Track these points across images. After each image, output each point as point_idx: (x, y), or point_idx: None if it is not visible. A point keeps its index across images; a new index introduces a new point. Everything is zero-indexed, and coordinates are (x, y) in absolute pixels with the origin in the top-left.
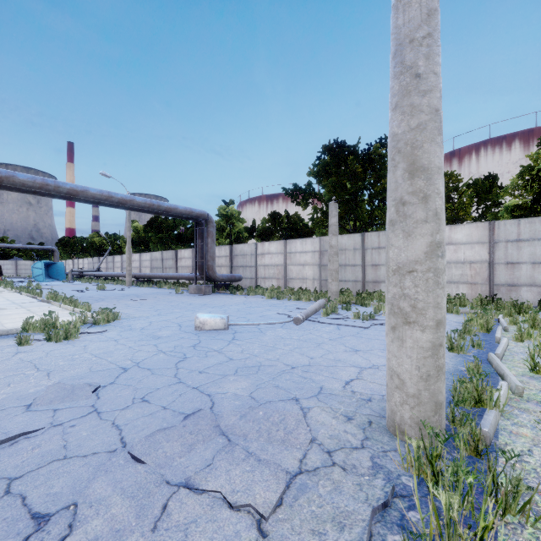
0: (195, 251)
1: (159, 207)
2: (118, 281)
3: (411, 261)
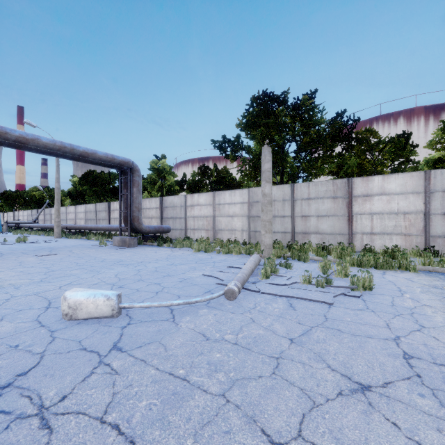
0: (120, 201)
1: (72, 150)
2: (50, 232)
3: None
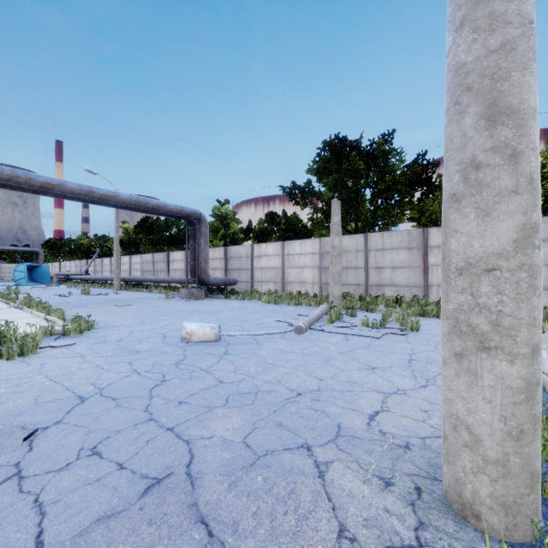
0: (187, 253)
1: (146, 204)
2: (106, 284)
3: (490, 254)
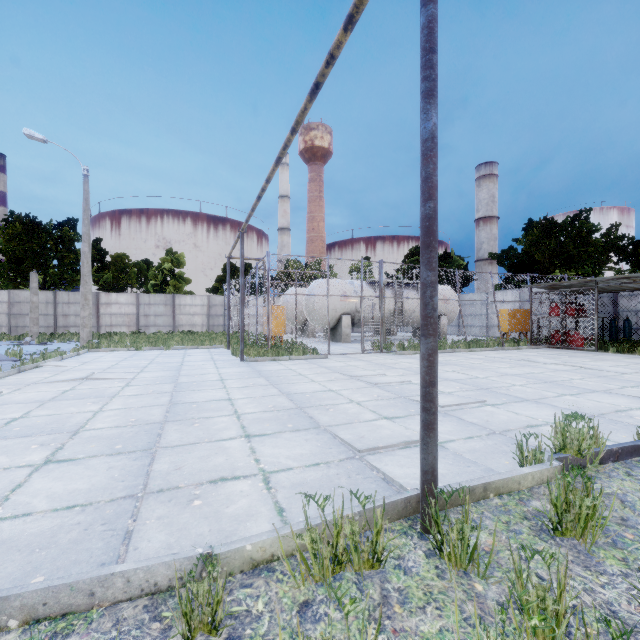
0: None
1: None
2: None
3: (86, 316)
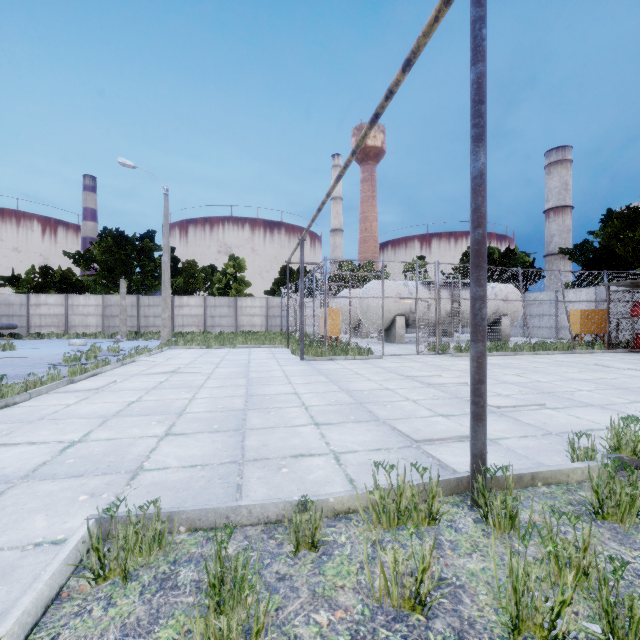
0: None
1: None
2: None
3: (166, 318)
